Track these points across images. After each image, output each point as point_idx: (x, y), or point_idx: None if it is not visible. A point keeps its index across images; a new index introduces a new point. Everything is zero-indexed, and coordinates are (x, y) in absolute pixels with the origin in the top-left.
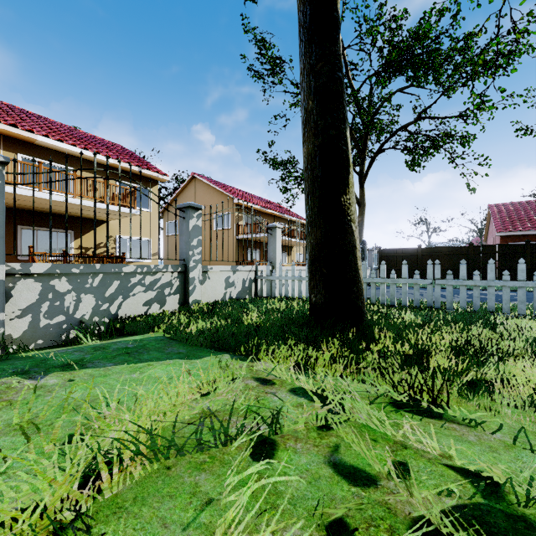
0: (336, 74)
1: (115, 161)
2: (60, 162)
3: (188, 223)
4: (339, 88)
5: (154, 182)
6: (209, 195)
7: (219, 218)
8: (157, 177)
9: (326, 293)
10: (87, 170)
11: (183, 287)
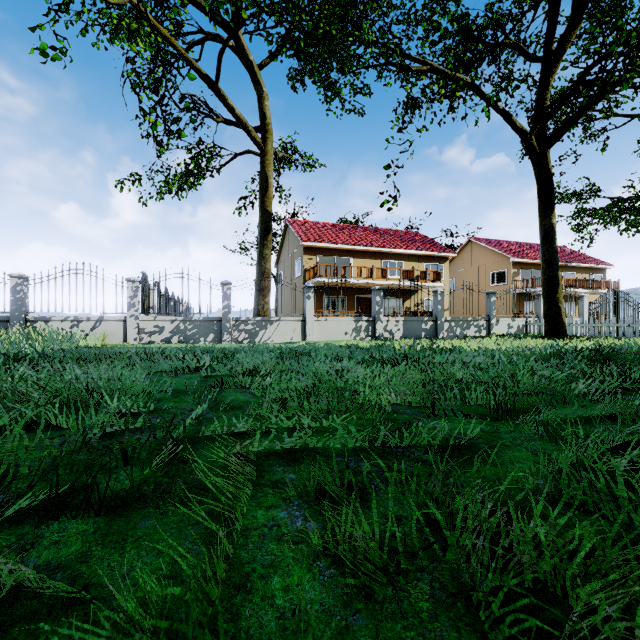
0: (552, 254)
1: (425, 252)
2: (398, 260)
3: (490, 300)
4: (554, 259)
5: (446, 259)
6: (485, 255)
7: (494, 275)
8: (448, 255)
9: (548, 327)
10: (409, 261)
11: (488, 327)
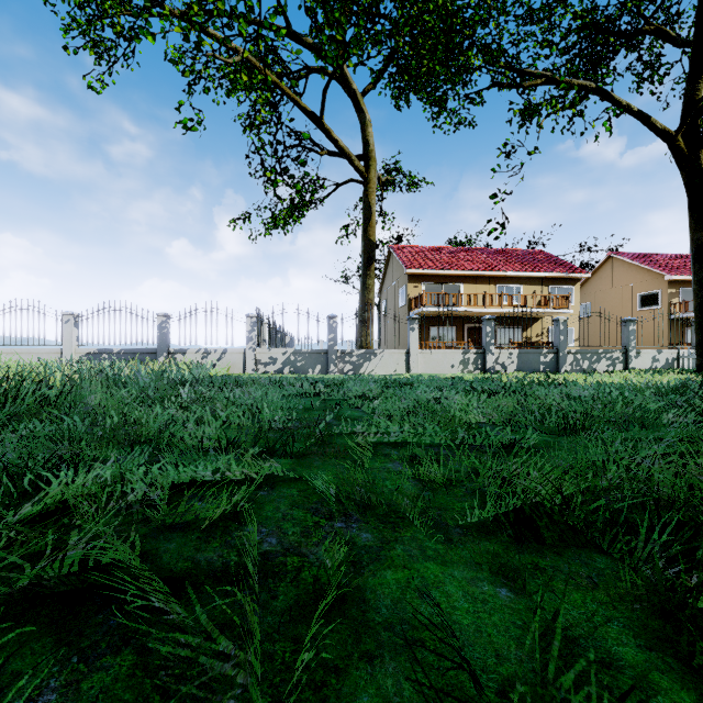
0: None
1: (549, 273)
2: (515, 284)
3: (628, 328)
4: None
5: (576, 281)
6: (631, 274)
7: (643, 297)
8: (579, 276)
9: (701, 360)
10: (530, 284)
11: (625, 360)
